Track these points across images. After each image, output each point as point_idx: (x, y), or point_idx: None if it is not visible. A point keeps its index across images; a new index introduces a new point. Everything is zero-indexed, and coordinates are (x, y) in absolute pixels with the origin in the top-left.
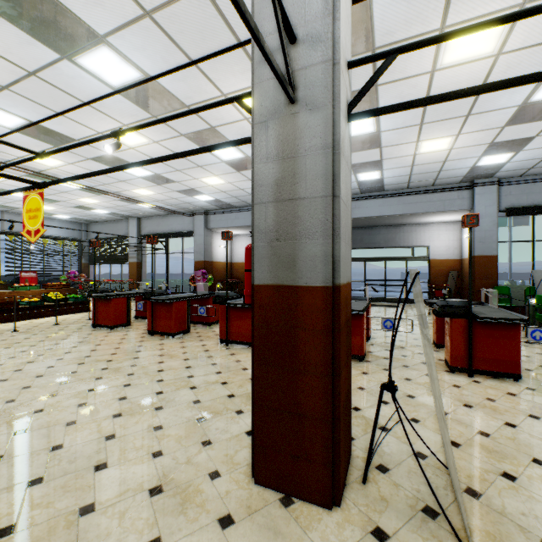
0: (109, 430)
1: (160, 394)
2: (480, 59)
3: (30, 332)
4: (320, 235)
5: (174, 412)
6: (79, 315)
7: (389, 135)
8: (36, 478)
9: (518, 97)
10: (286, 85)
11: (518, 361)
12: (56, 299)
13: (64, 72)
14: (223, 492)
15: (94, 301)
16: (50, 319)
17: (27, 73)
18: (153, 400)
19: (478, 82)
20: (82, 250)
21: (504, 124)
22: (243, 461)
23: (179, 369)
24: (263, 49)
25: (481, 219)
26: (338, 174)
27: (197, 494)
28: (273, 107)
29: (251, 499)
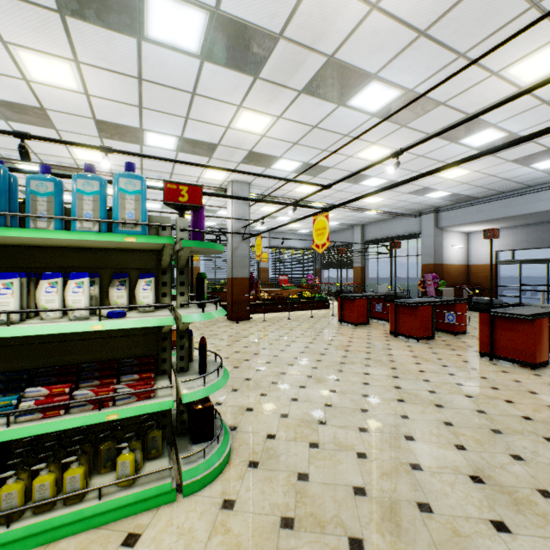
0: (400, 411)
1: (433, 393)
2: None
3: (298, 320)
4: None
5: (458, 415)
6: (322, 311)
7: None
8: (362, 427)
9: None
10: None
11: None
12: (311, 297)
13: (336, 117)
14: None
15: (340, 300)
16: (305, 312)
17: (311, 128)
18: (429, 397)
19: None
20: (316, 257)
21: None
22: None
23: (442, 374)
24: None
25: None
26: None
27: (531, 504)
28: None
29: None
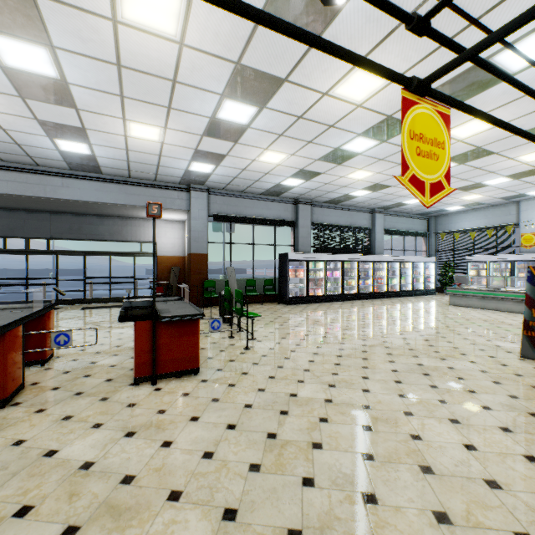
0: None
1: None
2: (166, 39)
3: None
4: None
5: None
6: None
7: (85, 95)
8: None
9: (208, 108)
10: None
11: (198, 355)
12: None
13: None
14: None
15: None
16: None
17: None
18: None
19: (170, 69)
20: None
21: (202, 132)
22: None
23: None
24: None
25: (196, 221)
26: None
27: None
28: None
29: None
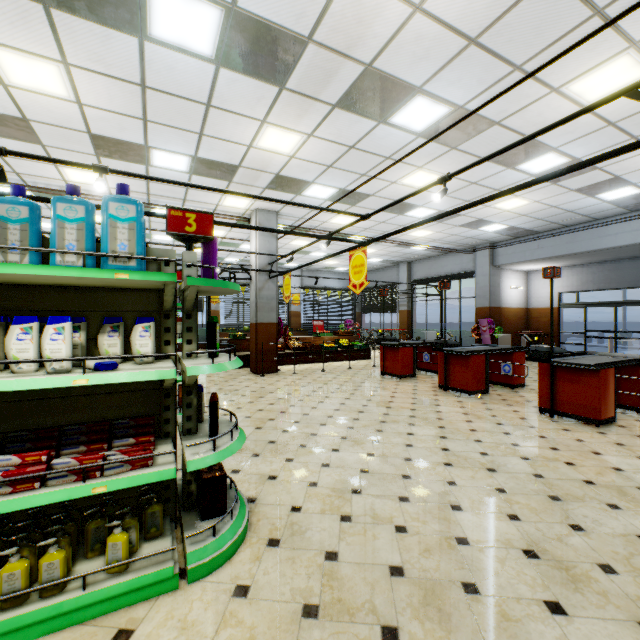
0: (447, 476)
1: (485, 455)
2: None
3: (334, 373)
4: None
5: (513, 480)
6: (363, 362)
7: None
8: (402, 496)
9: None
10: None
11: None
12: (349, 345)
13: (377, 136)
14: (630, 594)
15: (382, 349)
16: (342, 363)
17: (348, 148)
18: (480, 460)
19: None
20: (356, 299)
21: None
22: None
23: (496, 433)
24: None
25: None
26: None
27: (590, 580)
28: None
29: None
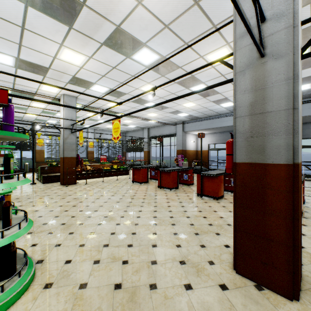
0: (153, 230)
1: (172, 217)
2: None
3: (108, 182)
4: (283, 132)
5: (181, 228)
6: (125, 176)
7: None
8: (130, 244)
9: None
10: (260, 48)
11: None
12: (117, 168)
13: (126, 64)
14: (218, 272)
15: (133, 169)
16: (114, 177)
17: (112, 68)
18: (169, 220)
19: None
20: (123, 145)
21: None
22: (226, 260)
23: (178, 207)
24: (251, 33)
25: None
26: (297, 94)
27: (204, 270)
28: (248, 61)
29: (235, 280)
